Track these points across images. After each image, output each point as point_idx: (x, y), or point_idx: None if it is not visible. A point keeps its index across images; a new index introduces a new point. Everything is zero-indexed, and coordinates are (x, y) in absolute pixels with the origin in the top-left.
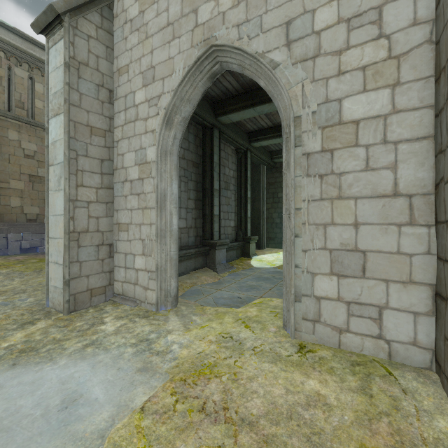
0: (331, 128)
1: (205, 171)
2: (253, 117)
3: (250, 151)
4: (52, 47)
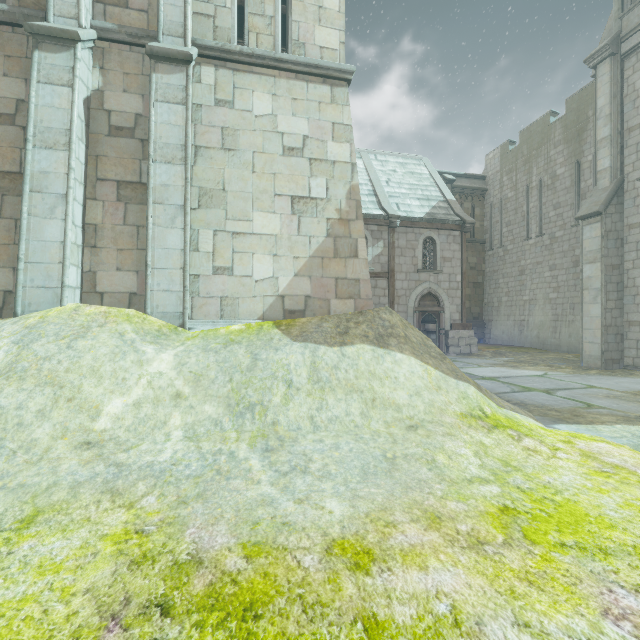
0: None
1: None
2: None
3: None
4: (586, 225)
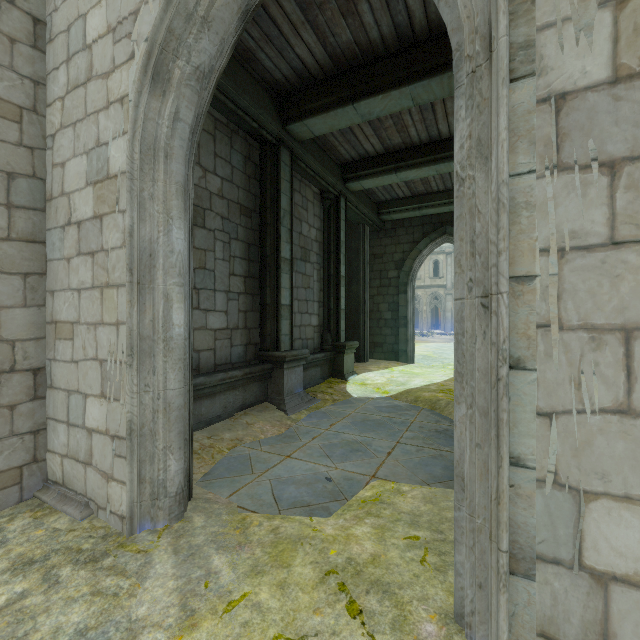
0: None
1: (264, 224)
2: (350, 132)
3: (345, 198)
4: None
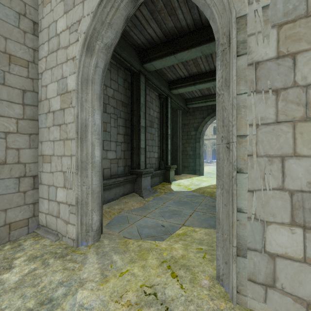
0: (292, 24)
1: (133, 110)
2: (173, 67)
3: (170, 97)
4: None
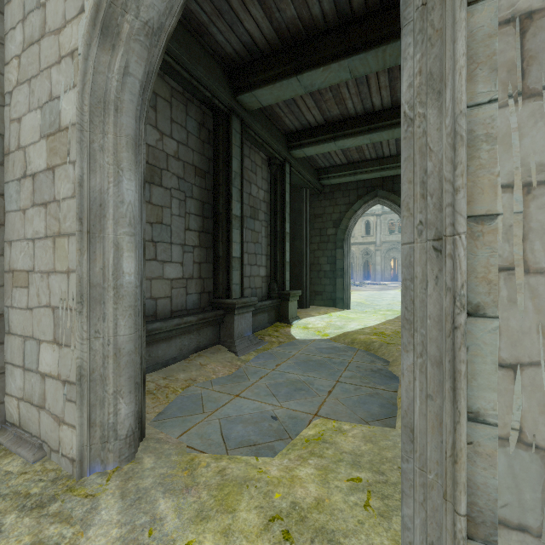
0: None
1: (217, 184)
2: (294, 104)
3: (290, 164)
4: None
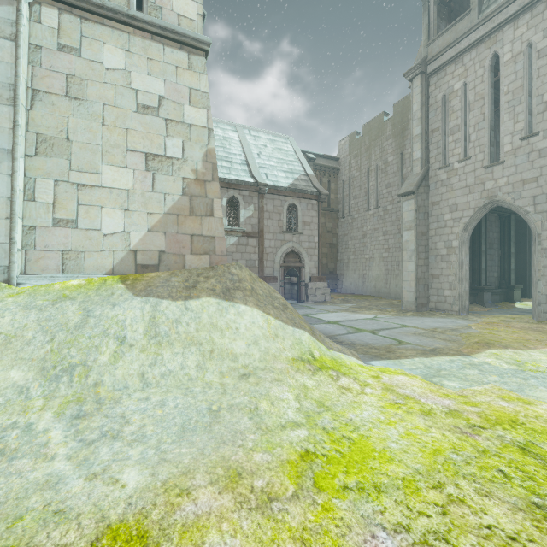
0: None
1: (474, 239)
2: None
3: (514, 214)
4: (405, 201)
